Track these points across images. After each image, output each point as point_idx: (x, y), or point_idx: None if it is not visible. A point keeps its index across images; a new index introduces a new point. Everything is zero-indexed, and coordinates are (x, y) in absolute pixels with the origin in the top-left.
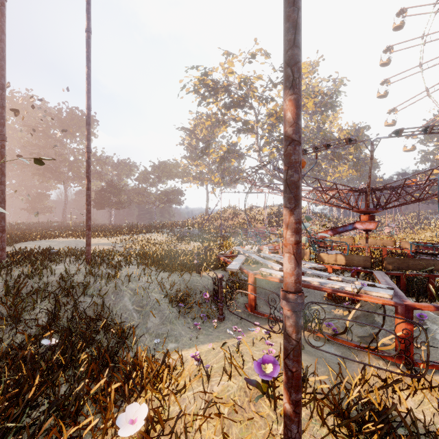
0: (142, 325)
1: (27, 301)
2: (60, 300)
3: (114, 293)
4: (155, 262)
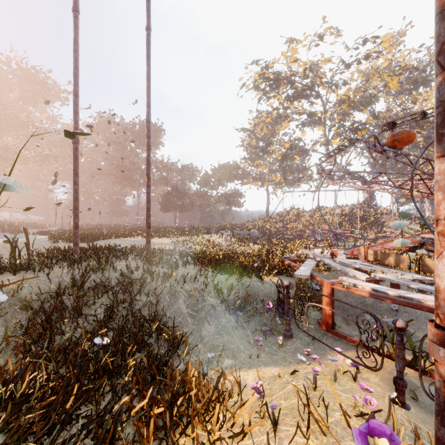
0: (196, 332)
1: (90, 295)
2: (117, 297)
3: (169, 293)
4: (212, 263)
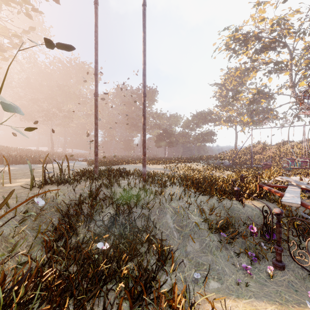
0: (181, 246)
1: (101, 204)
2: (119, 208)
3: (159, 208)
4: (194, 184)
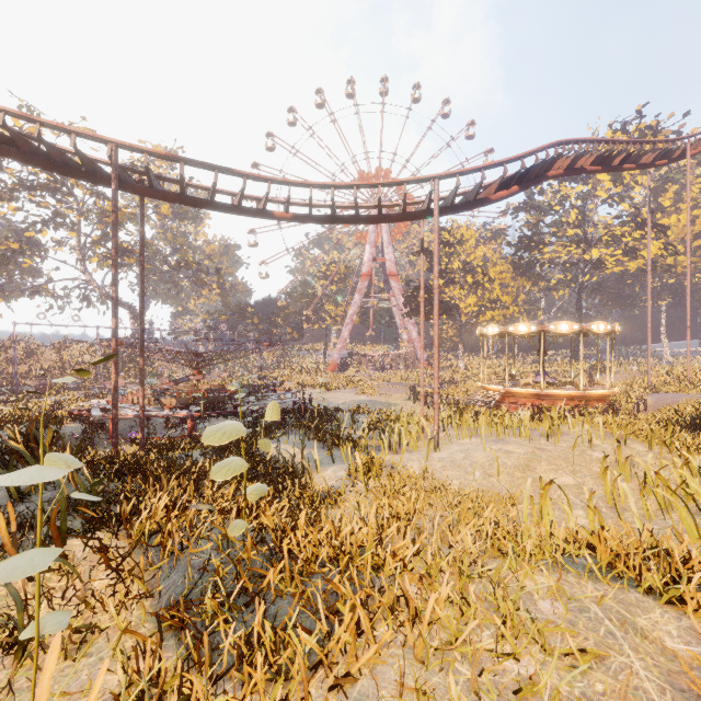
0: None
1: None
2: None
3: None
4: (9, 422)
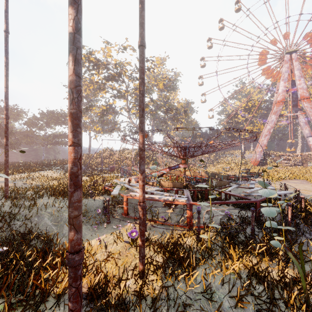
0: (59, 233)
1: None
2: None
3: (36, 216)
4: (61, 194)
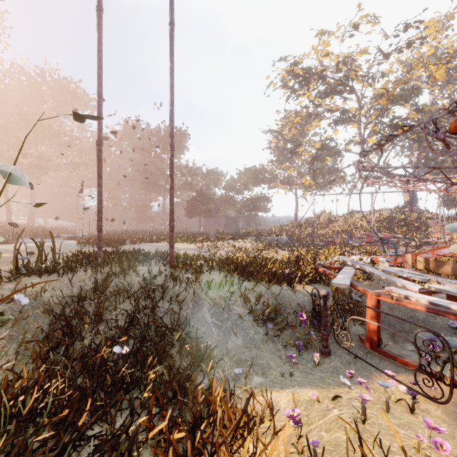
0: (221, 344)
1: (111, 300)
2: (139, 303)
3: (193, 300)
4: (238, 269)
